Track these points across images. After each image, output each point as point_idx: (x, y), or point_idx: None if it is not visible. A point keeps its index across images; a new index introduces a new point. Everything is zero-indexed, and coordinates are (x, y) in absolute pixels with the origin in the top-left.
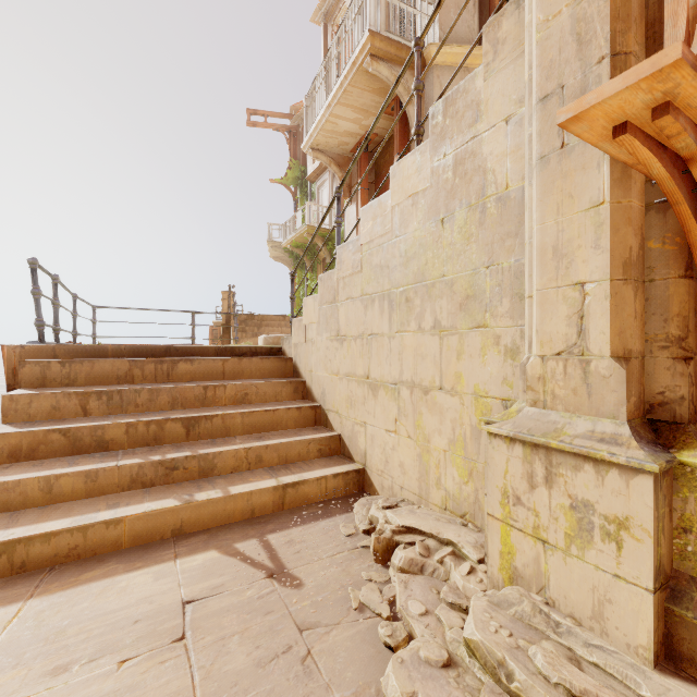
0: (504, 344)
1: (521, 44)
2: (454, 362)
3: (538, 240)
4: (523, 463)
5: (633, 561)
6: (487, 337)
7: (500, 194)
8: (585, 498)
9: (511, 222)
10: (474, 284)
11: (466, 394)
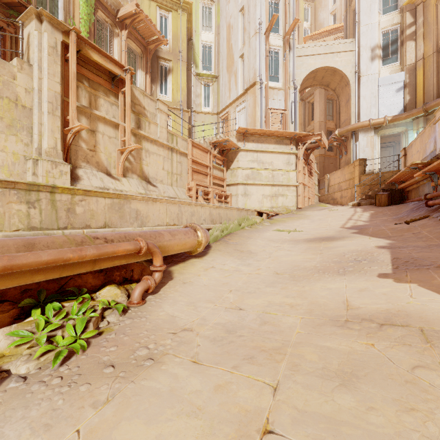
0: (25, 142)
1: (30, 76)
2: (4, 142)
3: (48, 126)
4: (51, 165)
5: (68, 177)
6: (18, 139)
7: (23, 105)
8: (62, 170)
9: (27, 114)
10: (13, 123)
11: (10, 153)
